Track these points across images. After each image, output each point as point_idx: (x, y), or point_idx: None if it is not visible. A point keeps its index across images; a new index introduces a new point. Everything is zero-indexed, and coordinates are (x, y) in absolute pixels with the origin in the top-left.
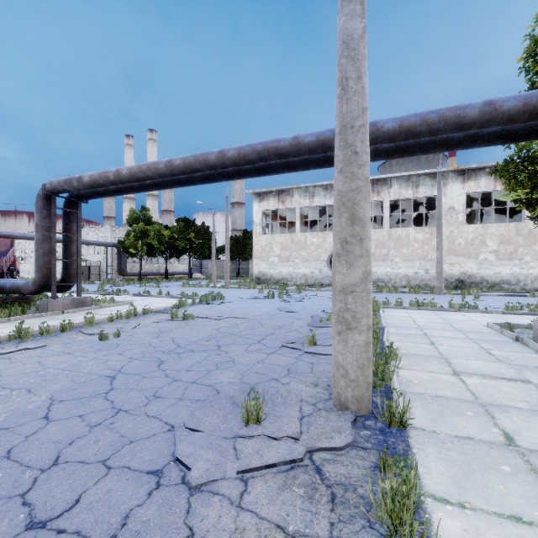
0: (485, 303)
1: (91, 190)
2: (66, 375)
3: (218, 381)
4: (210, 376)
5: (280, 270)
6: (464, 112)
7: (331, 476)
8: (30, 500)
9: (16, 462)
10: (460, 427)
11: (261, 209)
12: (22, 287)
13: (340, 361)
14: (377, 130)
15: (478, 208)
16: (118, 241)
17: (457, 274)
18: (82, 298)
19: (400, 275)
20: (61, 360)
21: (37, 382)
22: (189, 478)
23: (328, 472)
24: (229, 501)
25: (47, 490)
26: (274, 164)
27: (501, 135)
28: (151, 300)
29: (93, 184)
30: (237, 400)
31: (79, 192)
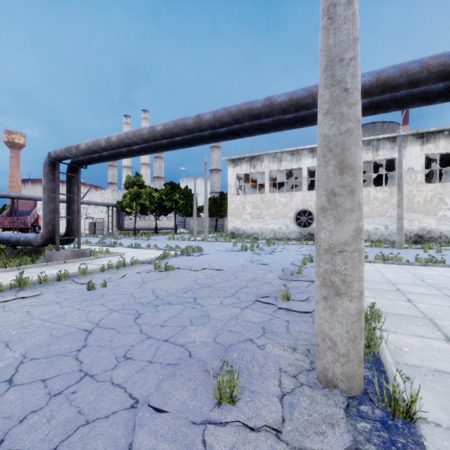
0: (448, 257)
1: (88, 157)
2: (47, 327)
3: (192, 340)
4: (184, 333)
5: (251, 226)
6: None
7: None
8: None
9: None
10: None
11: (235, 173)
12: (32, 241)
13: (327, 330)
14: None
15: (437, 169)
16: (117, 202)
17: (416, 229)
18: (82, 249)
19: None
20: (48, 310)
21: (17, 335)
22: None
23: None
24: None
25: None
26: (247, 126)
27: None
28: (141, 252)
29: (88, 151)
30: (209, 367)
31: (79, 158)
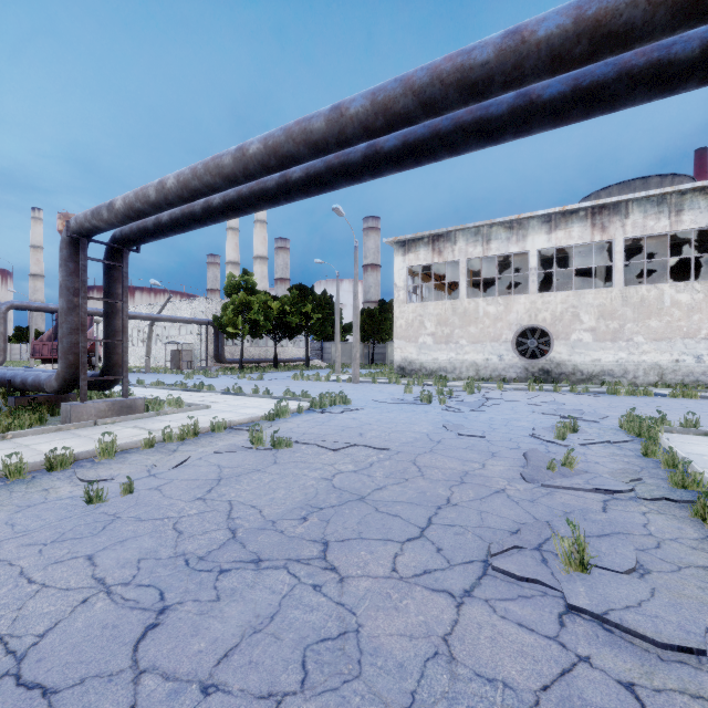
0: None
1: (137, 228)
2: None
3: None
4: None
5: (435, 356)
6: None
7: None
8: None
9: None
10: None
11: (407, 265)
12: (44, 383)
13: None
14: None
15: None
16: (213, 317)
17: None
18: (129, 399)
19: (645, 364)
20: None
21: None
22: None
23: None
24: None
25: None
26: (448, 130)
27: None
28: (240, 402)
29: (129, 212)
30: None
31: (122, 233)
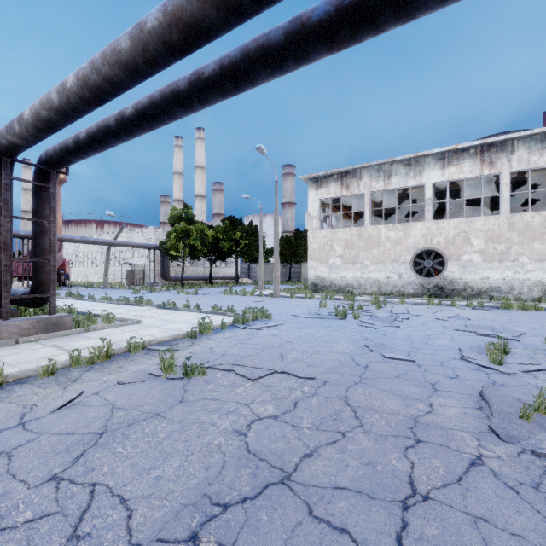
0: None
1: (59, 147)
2: None
3: None
4: None
5: (343, 274)
6: None
7: None
8: None
9: None
10: None
11: (319, 198)
12: None
13: None
14: None
15: None
16: (159, 243)
17: None
18: (55, 317)
19: (529, 282)
20: None
21: None
22: None
23: None
24: None
25: None
26: None
27: None
28: (171, 316)
29: (37, 122)
30: None
31: (47, 153)
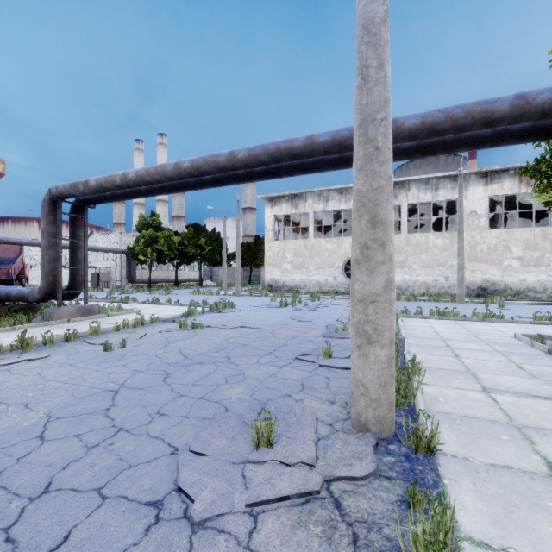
0: (510, 312)
1: (97, 195)
2: (67, 389)
3: (227, 397)
4: (218, 391)
5: (293, 277)
6: (493, 106)
7: (352, 511)
8: (14, 536)
9: (4, 489)
10: (495, 453)
11: (274, 214)
12: (28, 295)
13: (360, 377)
14: (397, 128)
15: (502, 212)
16: (127, 248)
17: (479, 281)
18: (89, 306)
19: (419, 282)
20: (63, 372)
21: (35, 397)
22: (192, 512)
23: (348, 506)
24: (236, 541)
25: (34, 523)
26: (287, 165)
27: (532, 132)
28: (160, 308)
29: (99, 188)
30: (247, 419)
31: (86, 196)
